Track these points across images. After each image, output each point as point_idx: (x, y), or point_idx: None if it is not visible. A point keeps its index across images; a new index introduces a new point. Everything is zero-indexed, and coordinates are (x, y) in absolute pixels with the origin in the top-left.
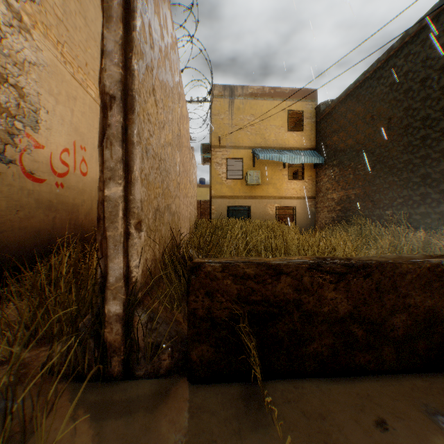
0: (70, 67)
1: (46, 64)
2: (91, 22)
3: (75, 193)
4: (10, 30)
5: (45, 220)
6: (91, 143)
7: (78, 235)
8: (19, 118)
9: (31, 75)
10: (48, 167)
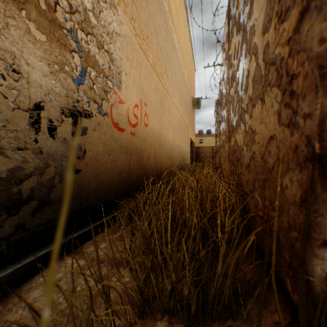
0: (138, 39)
1: (124, 36)
2: (150, 4)
3: (141, 140)
4: (104, 5)
5: (124, 162)
6: (149, 101)
7: (142, 174)
8: (109, 78)
9: (116, 43)
10: (126, 119)
